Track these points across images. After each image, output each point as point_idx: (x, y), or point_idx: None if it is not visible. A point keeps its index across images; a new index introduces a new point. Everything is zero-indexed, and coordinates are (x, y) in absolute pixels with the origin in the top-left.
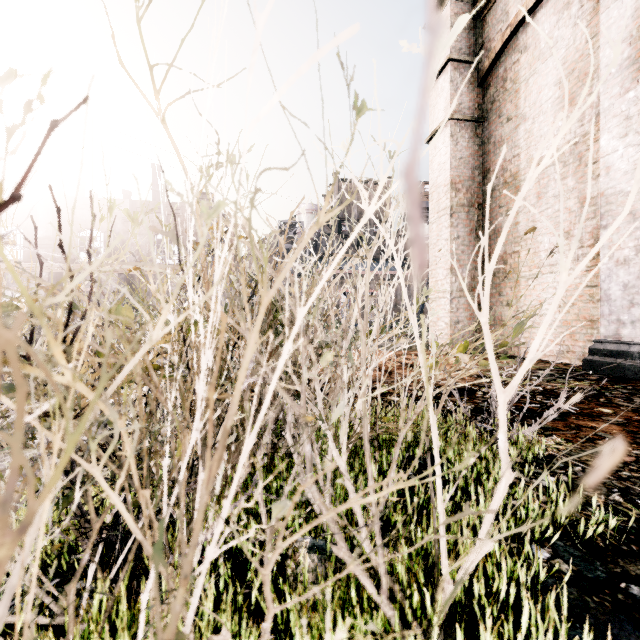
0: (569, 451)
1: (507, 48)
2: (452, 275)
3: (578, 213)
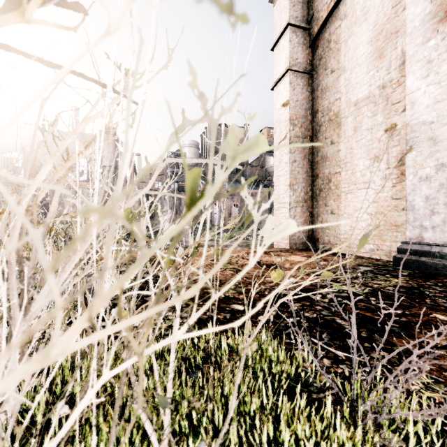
0: None
1: (331, 17)
2: (290, 190)
3: (386, 142)
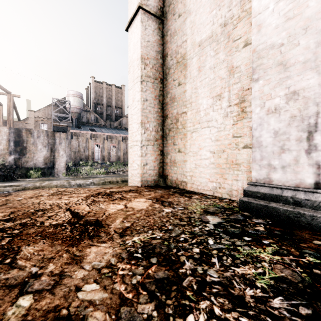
0: None
1: None
2: (142, 128)
3: (227, 79)
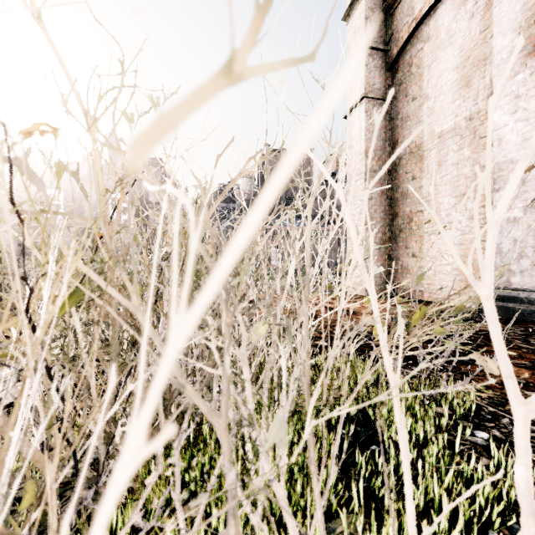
0: (492, 399)
1: (412, 38)
2: (366, 230)
3: (473, 178)
